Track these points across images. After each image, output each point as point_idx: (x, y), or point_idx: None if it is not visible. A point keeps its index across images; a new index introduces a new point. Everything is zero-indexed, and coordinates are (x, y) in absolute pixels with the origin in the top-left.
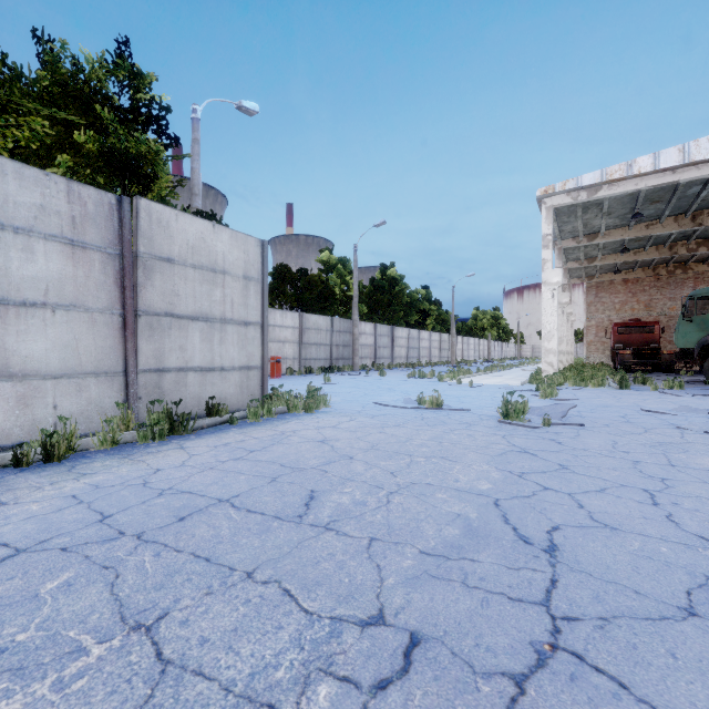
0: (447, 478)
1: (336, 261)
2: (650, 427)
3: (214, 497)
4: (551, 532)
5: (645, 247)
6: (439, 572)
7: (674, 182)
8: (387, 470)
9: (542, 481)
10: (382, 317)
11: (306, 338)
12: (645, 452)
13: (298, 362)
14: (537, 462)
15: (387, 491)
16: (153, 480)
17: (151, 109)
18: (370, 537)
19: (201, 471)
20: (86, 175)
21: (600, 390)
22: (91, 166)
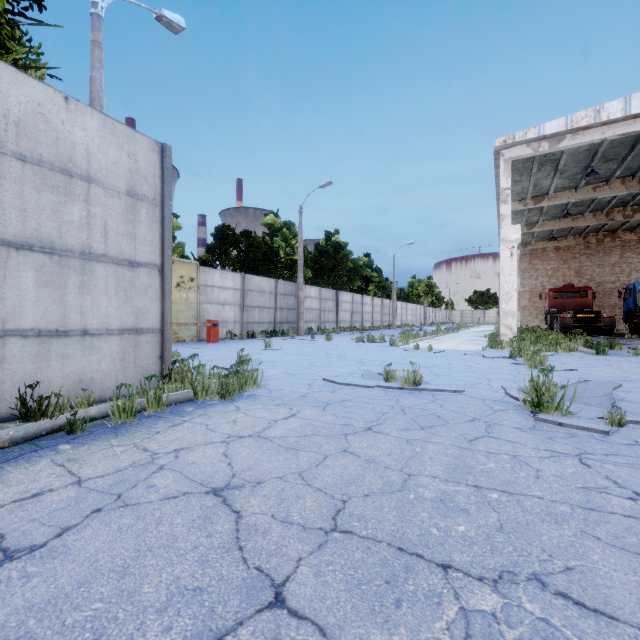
0: None
1: (281, 225)
2: None
3: None
4: None
5: (583, 213)
6: None
7: None
8: None
9: None
10: (327, 282)
11: (248, 300)
12: None
13: (240, 326)
14: None
15: None
16: None
17: None
18: None
19: None
20: None
21: (577, 356)
22: None
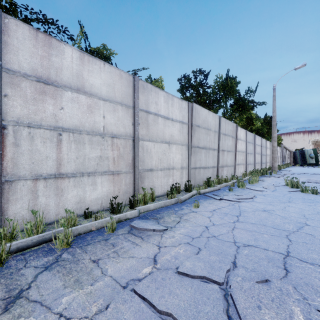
0: None
1: None
2: None
3: None
4: None
5: None
6: None
7: None
8: None
9: None
10: None
11: None
12: None
13: None
14: None
15: None
16: None
17: None
18: None
19: None
20: None
21: None
22: None
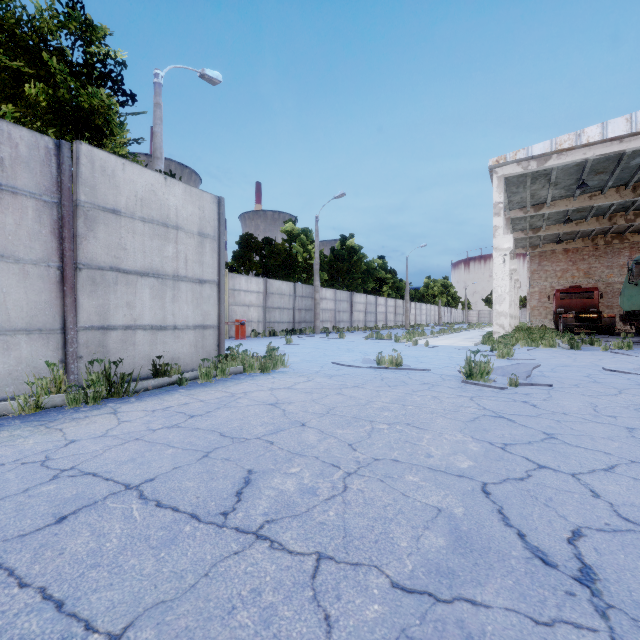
0: (416, 451)
1: (299, 232)
2: (622, 387)
3: (121, 483)
4: (574, 541)
5: (586, 218)
6: (425, 633)
7: (621, 151)
8: (344, 440)
9: (532, 455)
10: (342, 284)
11: (270, 302)
12: (634, 417)
13: (262, 325)
14: (518, 430)
15: (343, 471)
16: (57, 456)
17: (106, 64)
18: (318, 554)
19: (122, 443)
20: (36, 128)
21: (553, 350)
22: (40, 119)
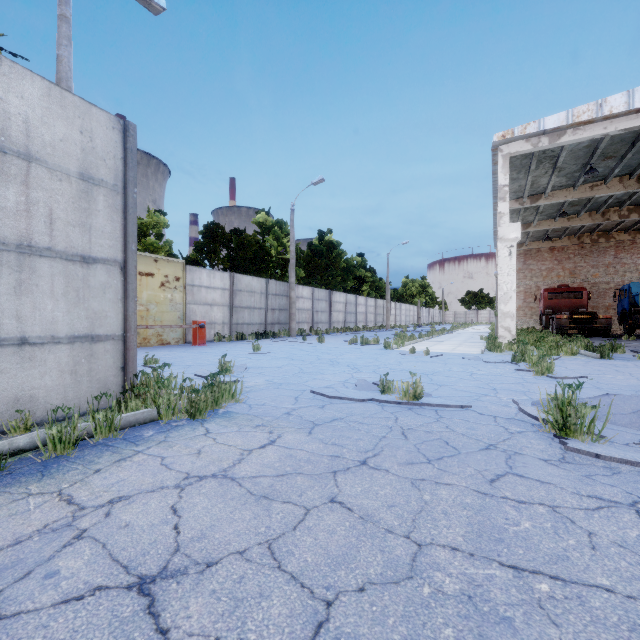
0: None
1: (272, 223)
2: None
3: None
4: None
5: (579, 213)
6: None
7: None
8: None
9: None
10: (320, 282)
11: (237, 301)
12: None
13: (228, 327)
14: None
15: None
16: None
17: None
18: None
19: None
20: None
21: (581, 360)
22: None
